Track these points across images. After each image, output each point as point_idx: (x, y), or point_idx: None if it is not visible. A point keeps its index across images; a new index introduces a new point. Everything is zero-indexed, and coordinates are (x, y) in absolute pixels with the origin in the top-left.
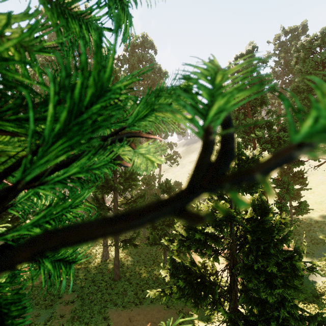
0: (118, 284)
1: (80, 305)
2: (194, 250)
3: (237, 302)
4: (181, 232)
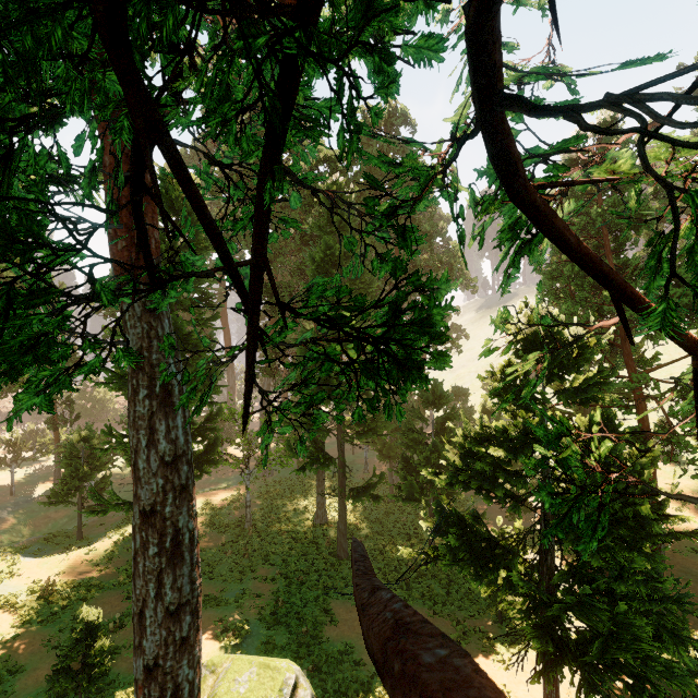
0: (346, 565)
1: (285, 586)
2: (476, 492)
3: (552, 587)
4: (453, 459)
